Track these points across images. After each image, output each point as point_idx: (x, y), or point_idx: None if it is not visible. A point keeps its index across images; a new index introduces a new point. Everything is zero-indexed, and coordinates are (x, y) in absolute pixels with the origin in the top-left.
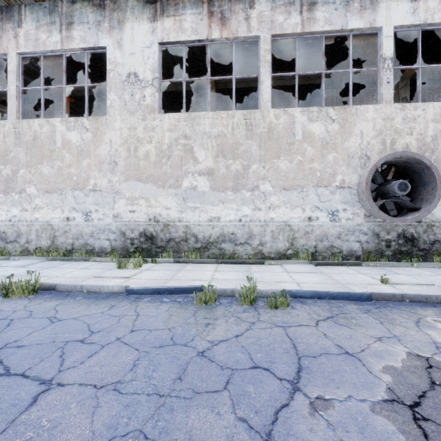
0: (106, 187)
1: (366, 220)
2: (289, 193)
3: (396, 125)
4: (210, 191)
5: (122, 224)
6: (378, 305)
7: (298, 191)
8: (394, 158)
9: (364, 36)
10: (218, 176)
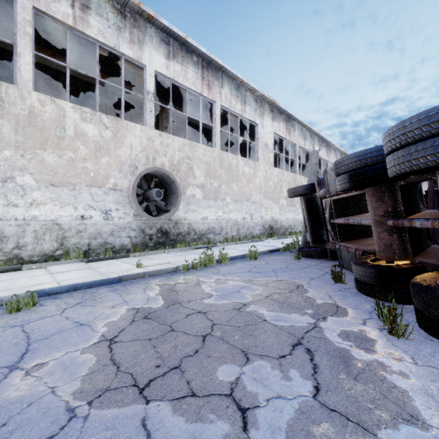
0: None
1: (135, 219)
2: (58, 189)
3: (156, 146)
4: None
5: None
6: (126, 284)
7: (69, 188)
8: (154, 171)
9: None
10: None
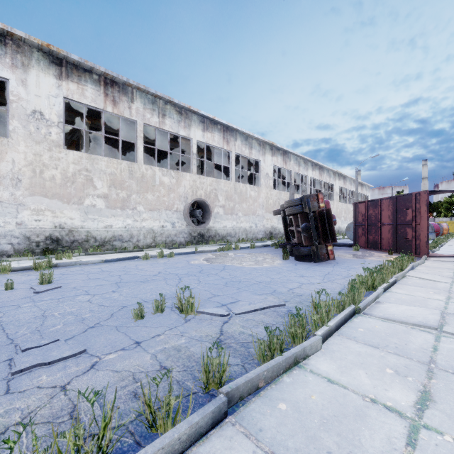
0: (8, 199)
1: (187, 227)
2: (153, 212)
3: (197, 184)
4: (106, 208)
5: (27, 231)
6: (197, 254)
7: (157, 211)
8: (197, 200)
9: None
10: (111, 199)
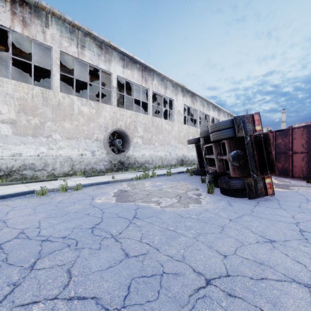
0: None
1: (107, 155)
2: (70, 141)
3: (117, 116)
4: (13, 135)
5: None
6: (111, 184)
7: (75, 140)
8: (117, 130)
9: None
10: (20, 126)
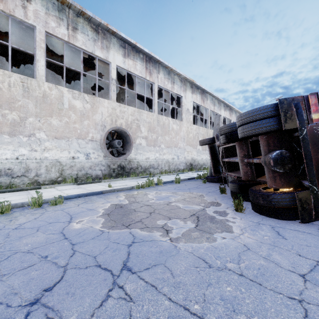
0: None
1: (104, 159)
2: (59, 141)
3: (117, 113)
4: None
5: None
6: (105, 195)
7: (65, 140)
8: (116, 129)
9: None
10: None
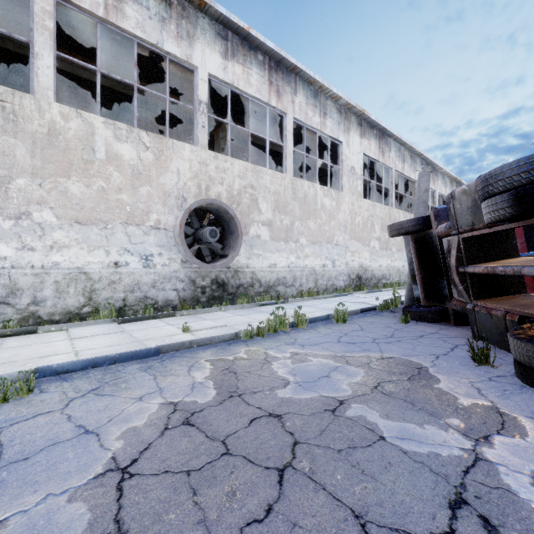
0: None
1: (183, 266)
2: (85, 228)
3: (210, 172)
4: None
5: None
6: (165, 358)
7: (99, 227)
8: (207, 205)
9: (189, 70)
10: None
